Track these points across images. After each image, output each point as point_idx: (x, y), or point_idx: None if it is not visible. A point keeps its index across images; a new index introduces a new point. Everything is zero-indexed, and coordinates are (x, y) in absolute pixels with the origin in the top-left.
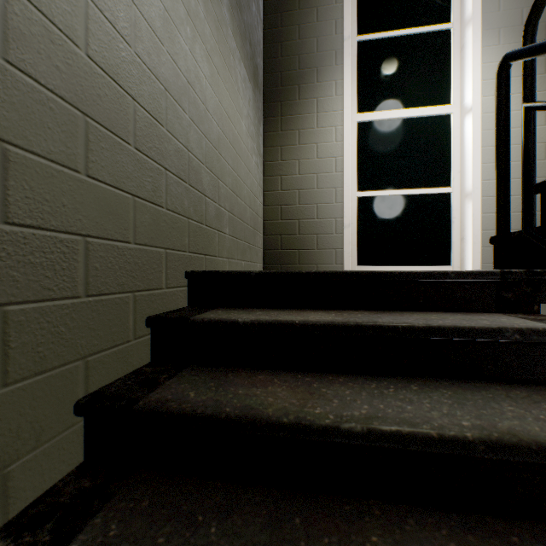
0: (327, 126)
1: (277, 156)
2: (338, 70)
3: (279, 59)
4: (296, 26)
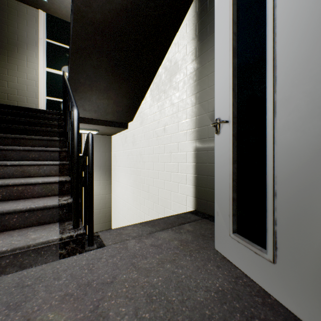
0: (32, 68)
1: (6, 73)
2: (37, 49)
3: (7, 32)
4: (16, 23)
